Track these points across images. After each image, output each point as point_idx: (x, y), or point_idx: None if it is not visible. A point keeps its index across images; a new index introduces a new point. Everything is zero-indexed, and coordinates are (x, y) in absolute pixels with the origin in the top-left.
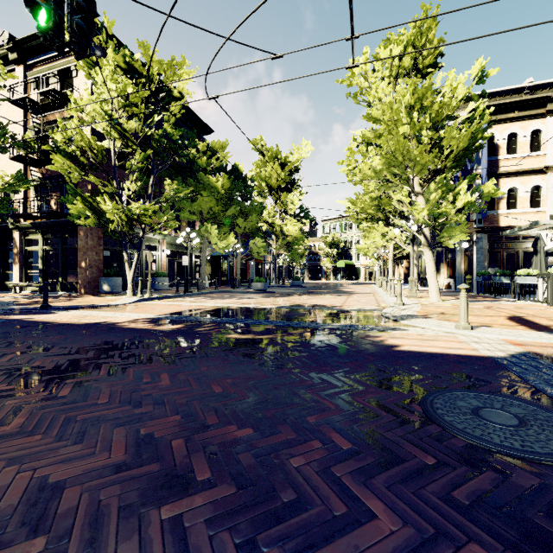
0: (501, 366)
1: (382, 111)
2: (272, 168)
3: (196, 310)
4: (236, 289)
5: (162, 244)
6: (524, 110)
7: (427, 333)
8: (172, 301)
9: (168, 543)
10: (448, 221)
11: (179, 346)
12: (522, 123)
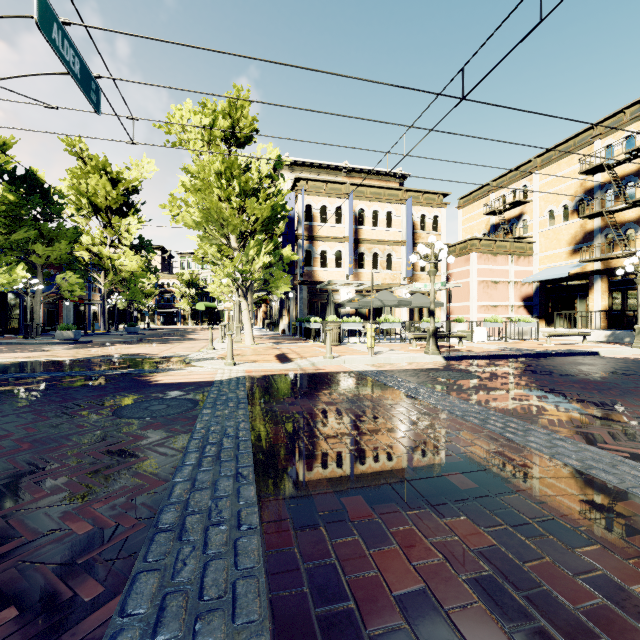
0: (211, 385)
1: (198, 169)
2: (98, 183)
3: None
4: (30, 340)
5: None
6: (332, 189)
7: (198, 371)
8: None
9: None
10: (252, 278)
11: None
12: (330, 199)
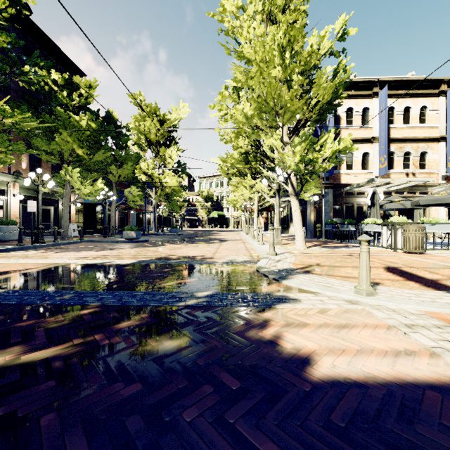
0: None
1: (254, 51)
2: (151, 124)
3: (5, 274)
4: (106, 238)
5: (13, 187)
6: (358, 90)
7: (328, 307)
8: None
9: None
10: (318, 169)
11: None
12: (356, 100)
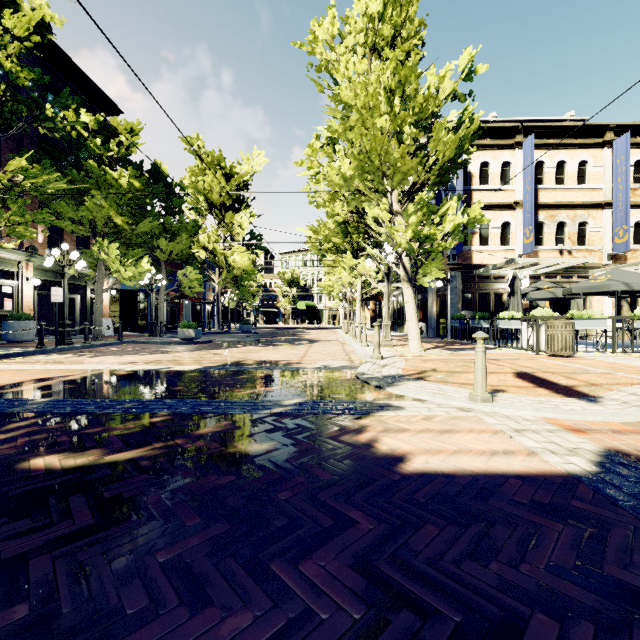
0: (625, 512)
1: (354, 94)
2: (213, 179)
3: (39, 382)
4: (154, 339)
5: (26, 268)
6: (496, 138)
7: (435, 414)
8: (17, 361)
9: None
10: (436, 248)
11: None
12: (493, 152)
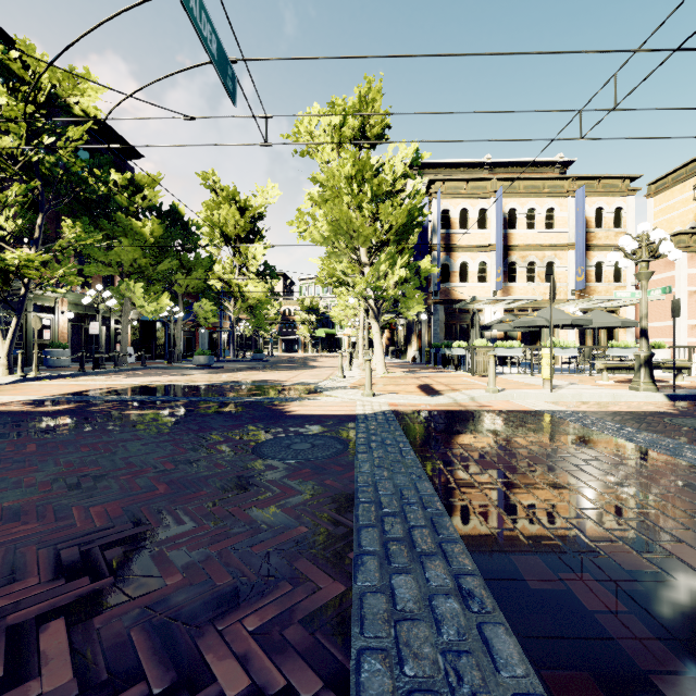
0: (355, 420)
1: (327, 177)
2: (228, 212)
3: (101, 390)
4: (173, 365)
5: (61, 303)
6: (474, 188)
7: (334, 401)
8: (71, 380)
9: (6, 512)
10: (386, 295)
11: (60, 423)
12: (472, 200)
